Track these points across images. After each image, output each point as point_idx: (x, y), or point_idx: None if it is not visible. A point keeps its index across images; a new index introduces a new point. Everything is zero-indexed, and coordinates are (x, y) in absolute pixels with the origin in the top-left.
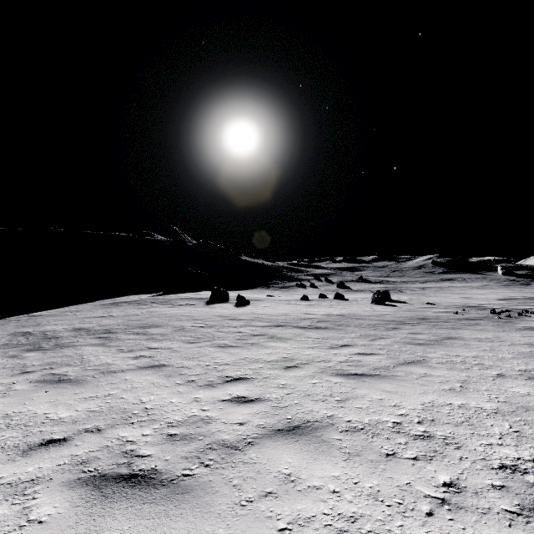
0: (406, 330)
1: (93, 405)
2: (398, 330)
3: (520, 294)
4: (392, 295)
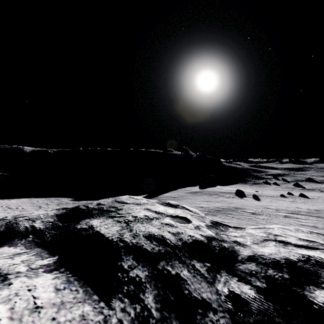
0: None
1: None
2: None
3: None
4: None
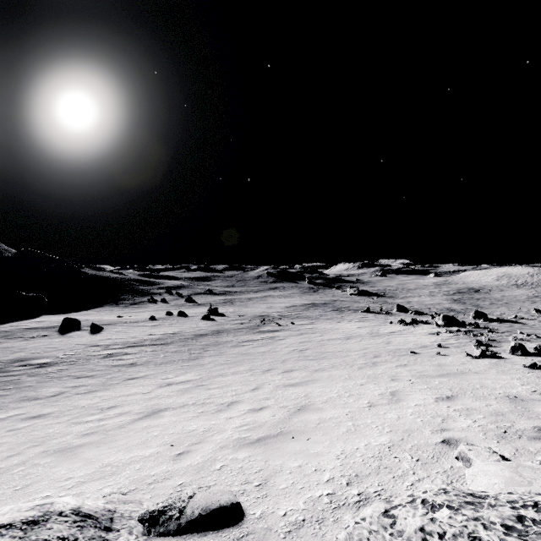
0: (201, 340)
1: (57, 388)
2: (197, 341)
3: (301, 302)
4: (224, 308)
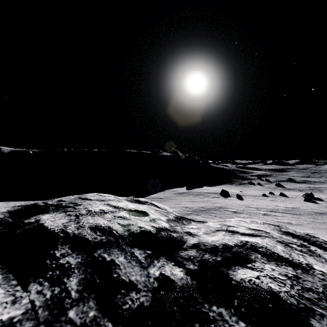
0: (325, 217)
1: None
2: (321, 217)
3: None
4: (314, 194)
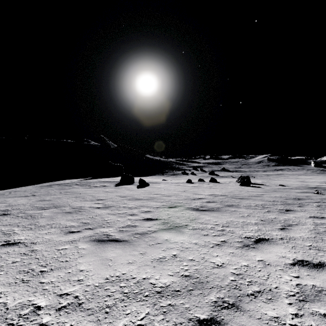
0: (303, 213)
1: None
2: (295, 213)
3: None
4: None
